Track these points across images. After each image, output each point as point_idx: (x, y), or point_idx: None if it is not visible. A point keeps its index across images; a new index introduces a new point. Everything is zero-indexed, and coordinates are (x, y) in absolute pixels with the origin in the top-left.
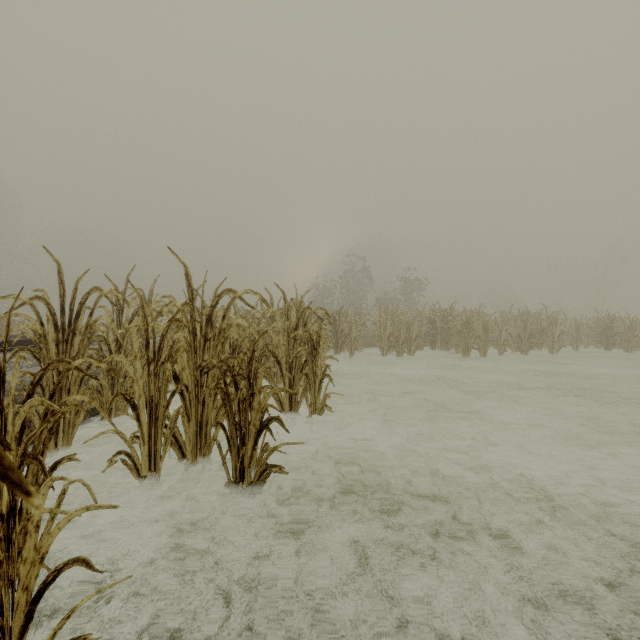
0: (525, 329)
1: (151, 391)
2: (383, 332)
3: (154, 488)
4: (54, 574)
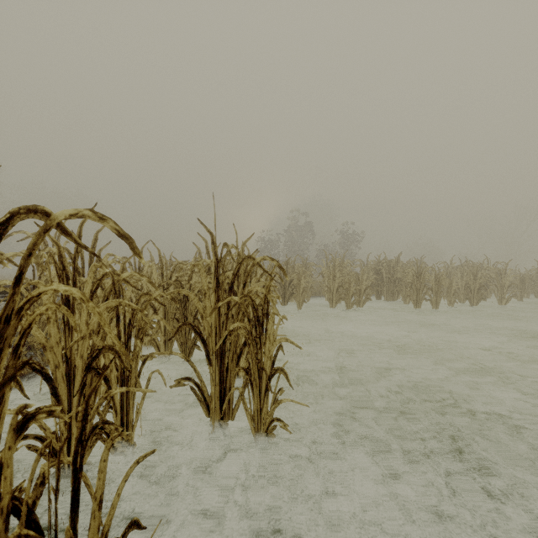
0: (475, 280)
1: None
2: (332, 283)
3: None
4: None
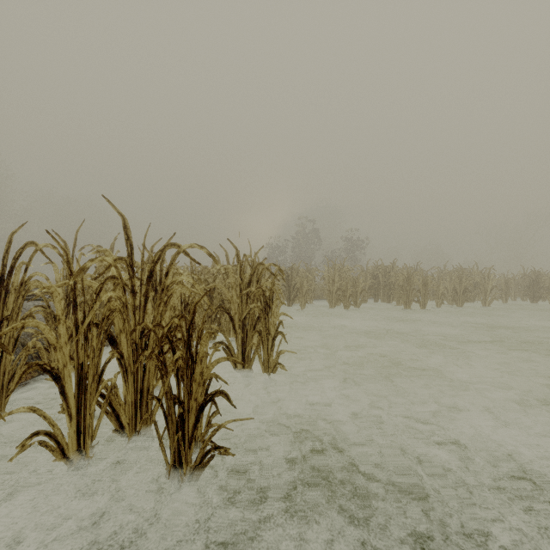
0: (460, 284)
1: (80, 358)
2: (331, 286)
3: (83, 468)
4: None
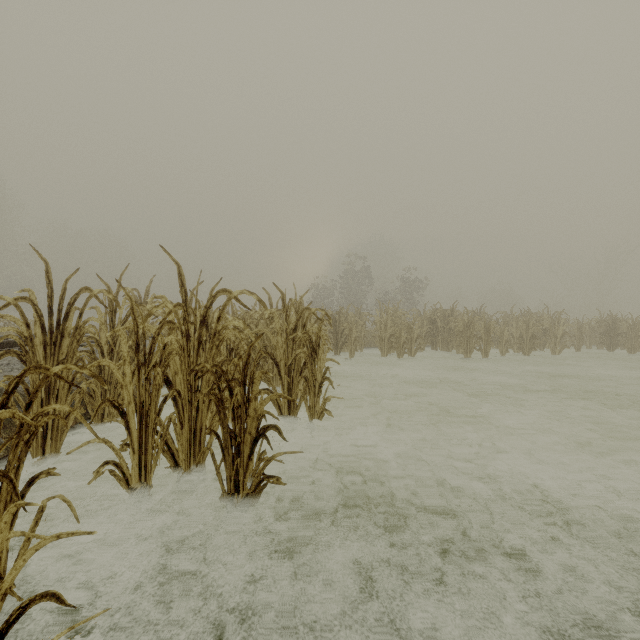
0: (527, 330)
1: (141, 397)
2: (384, 333)
3: (144, 499)
4: (19, 611)
